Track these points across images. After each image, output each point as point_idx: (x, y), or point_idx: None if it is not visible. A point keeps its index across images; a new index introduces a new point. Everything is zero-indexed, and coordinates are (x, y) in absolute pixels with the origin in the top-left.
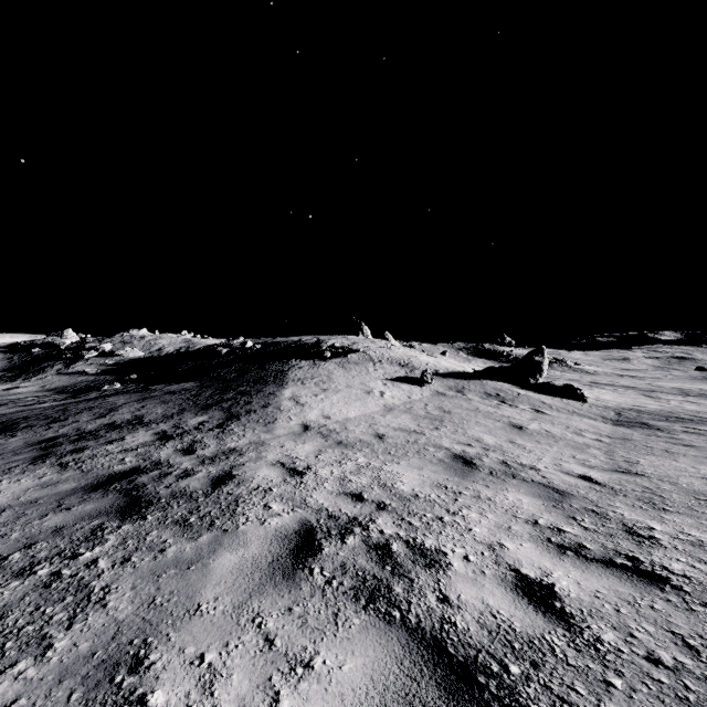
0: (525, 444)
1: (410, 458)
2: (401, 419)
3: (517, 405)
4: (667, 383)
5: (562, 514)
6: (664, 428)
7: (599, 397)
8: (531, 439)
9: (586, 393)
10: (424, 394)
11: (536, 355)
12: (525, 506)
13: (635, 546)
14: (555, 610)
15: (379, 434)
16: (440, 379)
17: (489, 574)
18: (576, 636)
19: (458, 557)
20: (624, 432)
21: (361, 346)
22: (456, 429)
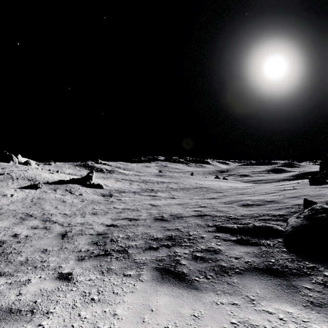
0: (59, 207)
1: (9, 218)
2: (17, 205)
3: (75, 193)
4: (144, 178)
5: (44, 222)
6: (114, 195)
7: (113, 186)
8: (64, 205)
9: (103, 186)
10: (36, 193)
11: (90, 173)
12: (35, 223)
13: (51, 224)
14: (17, 236)
15: (1, 213)
16: (48, 185)
17: (8, 235)
18: (16, 238)
19: (2, 235)
20: (100, 198)
21: (8, 170)
22: (39, 206)
